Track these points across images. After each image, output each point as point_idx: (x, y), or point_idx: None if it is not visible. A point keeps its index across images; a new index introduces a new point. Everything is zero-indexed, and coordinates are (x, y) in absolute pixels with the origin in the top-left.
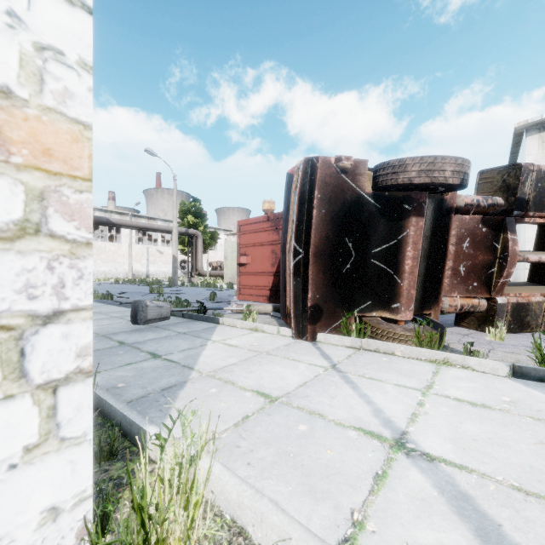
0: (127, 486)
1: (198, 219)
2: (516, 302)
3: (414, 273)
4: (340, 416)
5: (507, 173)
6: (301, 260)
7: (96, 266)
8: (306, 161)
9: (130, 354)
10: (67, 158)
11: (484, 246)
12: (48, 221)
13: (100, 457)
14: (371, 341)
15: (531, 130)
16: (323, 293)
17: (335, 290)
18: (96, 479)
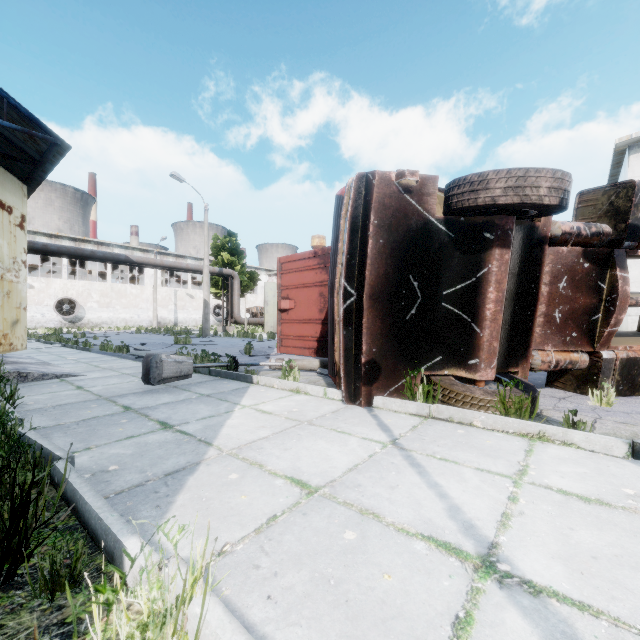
0: (84, 637)
1: (235, 256)
2: (626, 357)
3: (497, 321)
4: (402, 518)
5: (616, 193)
6: (353, 303)
7: (115, 313)
8: (359, 177)
9: (135, 424)
10: None
11: (586, 286)
12: None
13: (51, 588)
14: (443, 408)
15: (636, 147)
16: (381, 345)
17: (397, 342)
18: (42, 622)
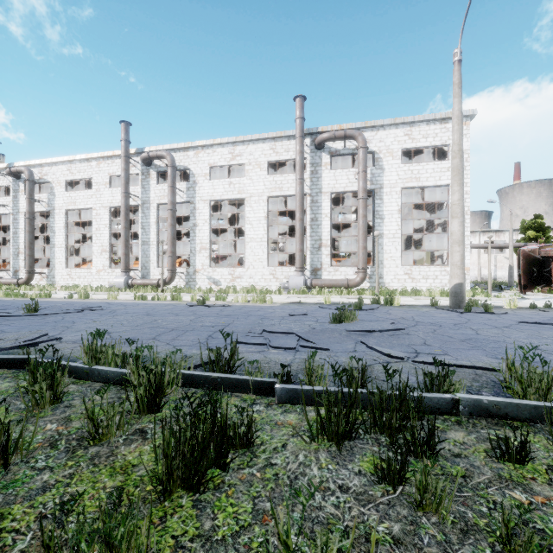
0: None
1: (539, 232)
2: None
3: None
4: None
5: None
6: (520, 273)
7: None
8: (519, 250)
9: None
10: (468, 269)
11: None
12: (467, 273)
13: None
14: (537, 293)
15: None
16: (526, 282)
17: (531, 281)
18: None
